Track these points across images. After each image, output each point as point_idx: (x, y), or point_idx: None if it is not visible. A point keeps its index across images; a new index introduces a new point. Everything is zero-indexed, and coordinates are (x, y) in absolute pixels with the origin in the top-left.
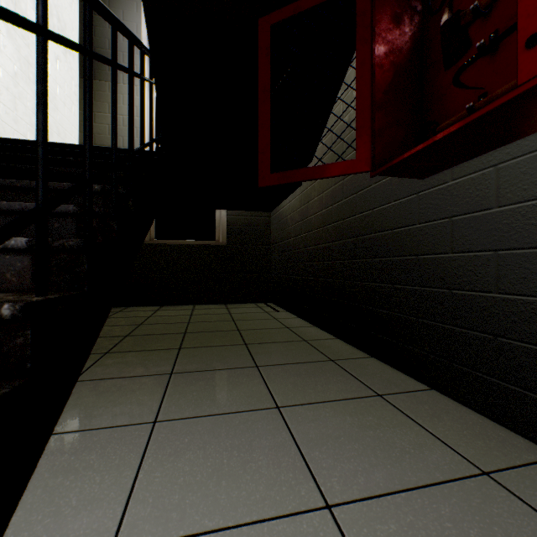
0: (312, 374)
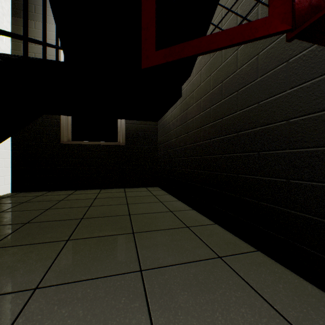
0: (204, 286)
